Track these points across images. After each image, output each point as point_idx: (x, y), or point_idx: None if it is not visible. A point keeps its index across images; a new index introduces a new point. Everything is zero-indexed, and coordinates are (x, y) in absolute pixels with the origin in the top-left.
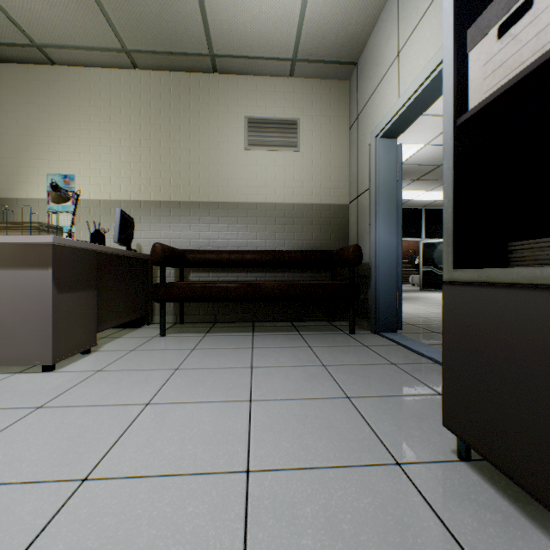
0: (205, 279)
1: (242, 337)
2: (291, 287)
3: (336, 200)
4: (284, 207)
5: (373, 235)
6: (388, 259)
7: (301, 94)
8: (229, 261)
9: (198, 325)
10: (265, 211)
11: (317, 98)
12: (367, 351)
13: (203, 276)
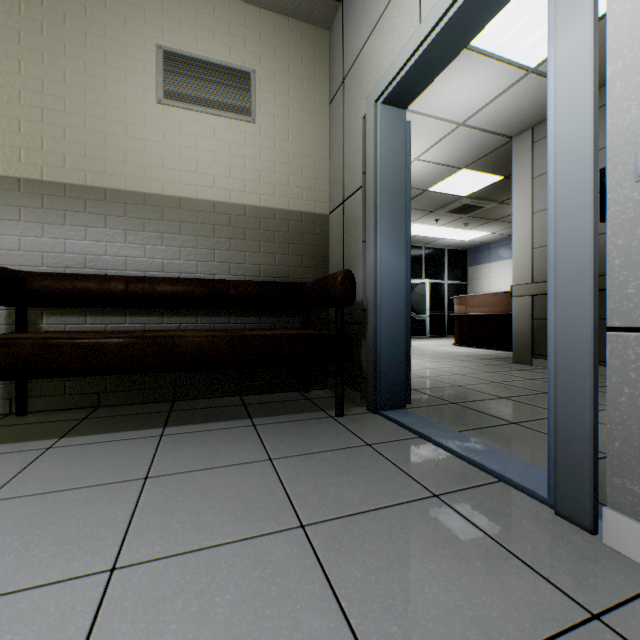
0: (77, 328)
1: (137, 443)
2: (237, 342)
3: (311, 207)
4: (230, 209)
5: (371, 258)
6: (394, 295)
7: (257, 33)
8: (125, 295)
9: (58, 415)
10: (197, 213)
11: (283, 45)
12: (376, 459)
13: (72, 322)
